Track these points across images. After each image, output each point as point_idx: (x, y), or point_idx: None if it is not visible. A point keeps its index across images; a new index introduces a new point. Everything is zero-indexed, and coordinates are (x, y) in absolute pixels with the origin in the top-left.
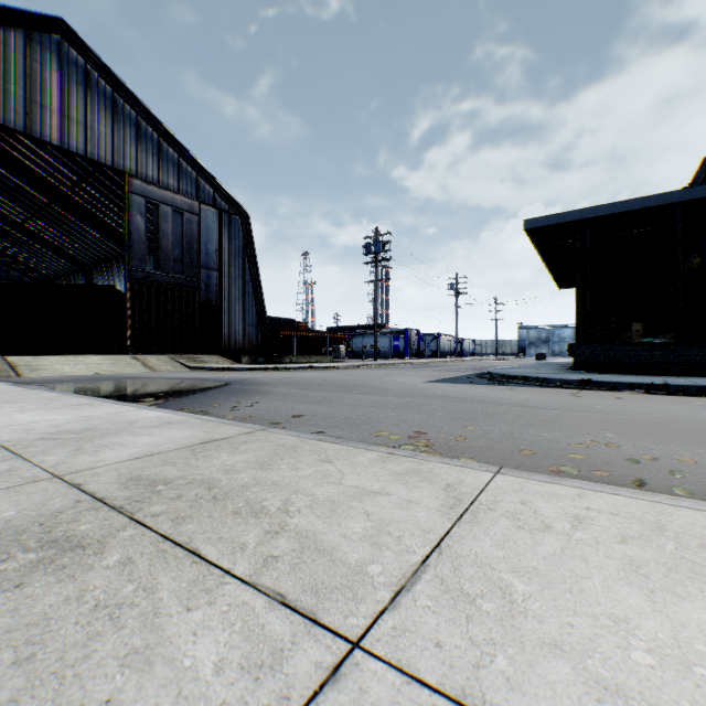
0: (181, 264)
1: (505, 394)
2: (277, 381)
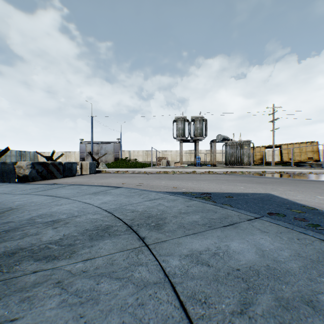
0: None
1: (172, 183)
2: None
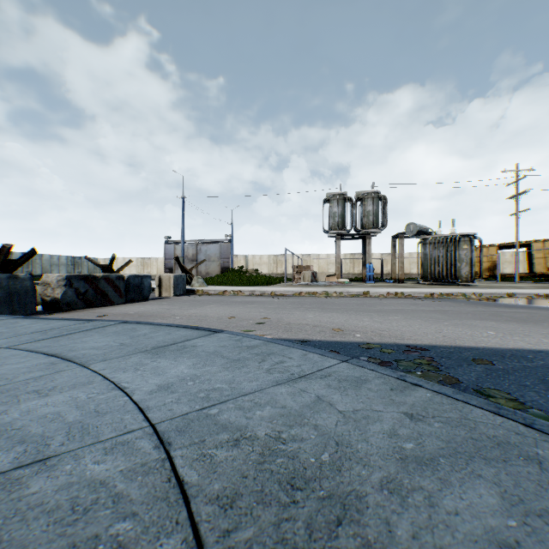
0: None
1: (329, 317)
2: None
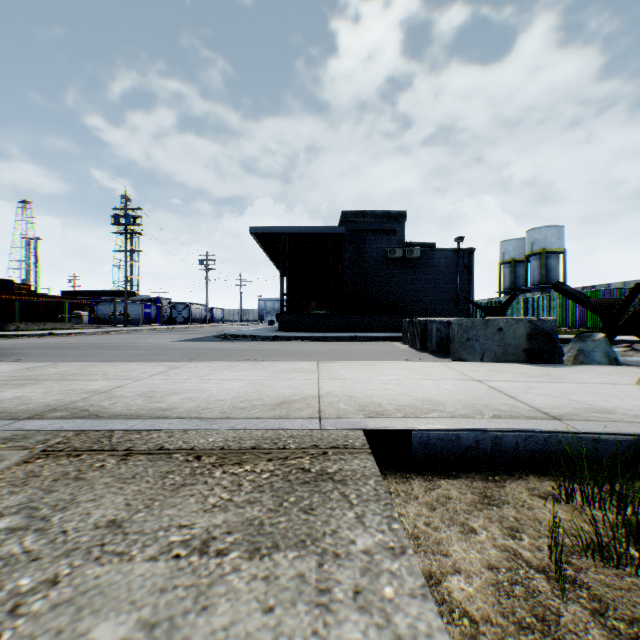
0: None
1: (226, 345)
2: (20, 346)
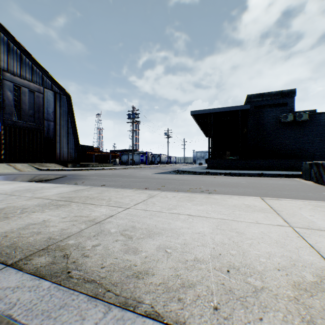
0: (33, 117)
1: (180, 177)
2: (89, 174)
